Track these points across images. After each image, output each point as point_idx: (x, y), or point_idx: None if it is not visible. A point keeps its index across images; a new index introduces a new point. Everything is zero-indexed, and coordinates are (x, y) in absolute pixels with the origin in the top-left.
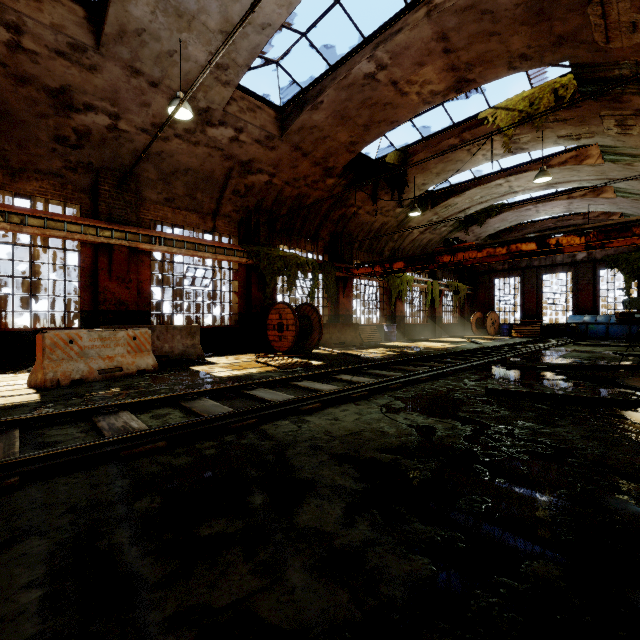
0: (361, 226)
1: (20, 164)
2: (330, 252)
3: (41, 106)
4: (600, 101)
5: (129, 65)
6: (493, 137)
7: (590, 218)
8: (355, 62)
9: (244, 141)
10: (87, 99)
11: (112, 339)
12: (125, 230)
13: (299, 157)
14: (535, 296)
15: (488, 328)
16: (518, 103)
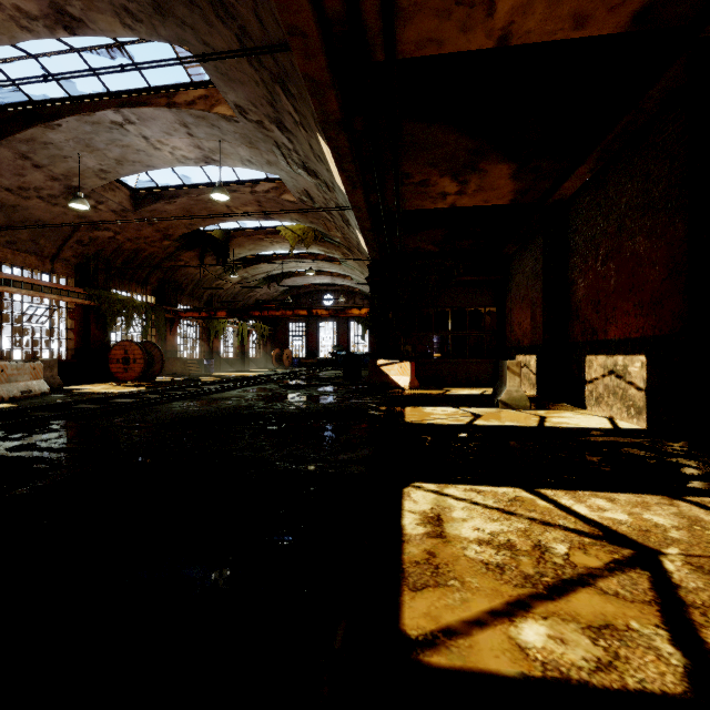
0: (186, 276)
1: None
2: (158, 295)
3: None
4: (333, 245)
5: (22, 153)
6: (285, 240)
7: (345, 287)
8: (205, 192)
9: (101, 209)
10: None
11: (23, 369)
12: None
13: (145, 225)
14: (315, 337)
15: (284, 361)
16: (298, 230)
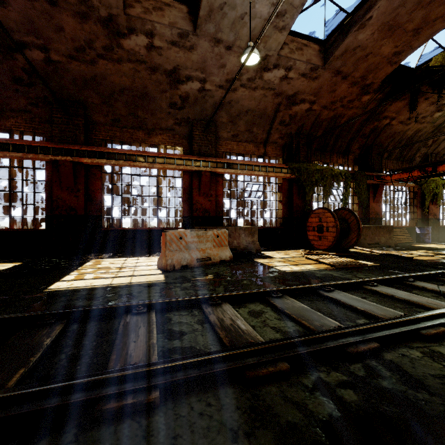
0: (392, 136)
1: (152, 126)
2: (359, 163)
3: (163, 85)
4: None
5: (213, 37)
6: None
7: None
8: None
9: (291, 77)
10: (187, 72)
11: (204, 237)
12: (208, 160)
13: (338, 81)
14: None
15: None
16: None
